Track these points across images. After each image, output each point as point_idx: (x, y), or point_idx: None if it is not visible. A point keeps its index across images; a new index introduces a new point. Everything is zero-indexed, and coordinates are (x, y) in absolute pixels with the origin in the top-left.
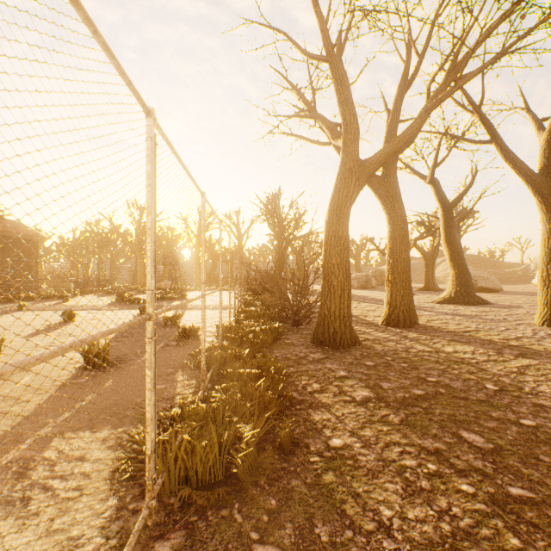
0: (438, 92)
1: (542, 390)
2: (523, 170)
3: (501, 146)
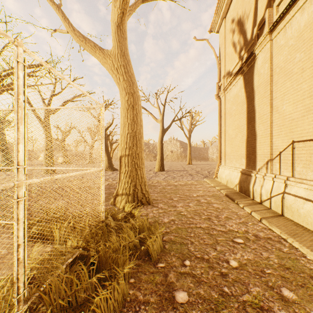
0: (10, 84)
1: (47, 186)
2: (39, 117)
3: (31, 106)
